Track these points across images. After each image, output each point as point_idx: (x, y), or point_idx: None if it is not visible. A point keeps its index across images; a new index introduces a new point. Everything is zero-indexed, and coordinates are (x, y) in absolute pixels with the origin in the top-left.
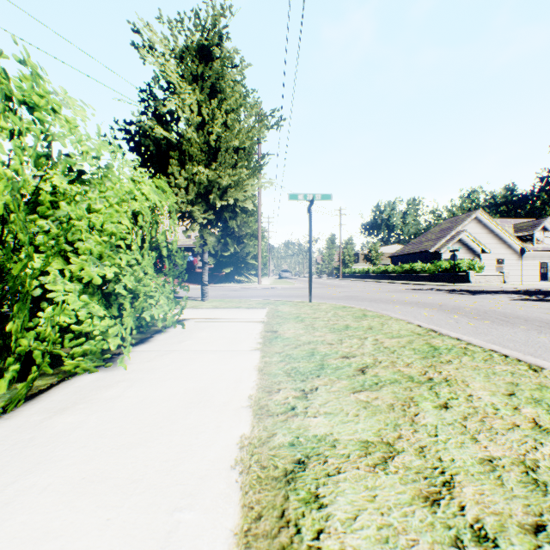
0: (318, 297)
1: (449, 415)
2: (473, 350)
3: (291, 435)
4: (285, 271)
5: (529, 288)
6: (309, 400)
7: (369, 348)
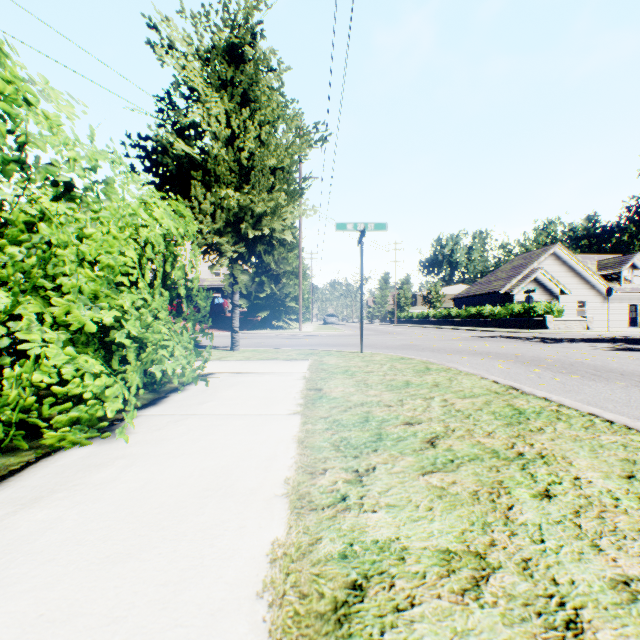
0: (370, 346)
1: (554, 508)
2: (567, 413)
3: (342, 540)
4: (331, 316)
5: (617, 335)
6: (365, 486)
7: (438, 411)
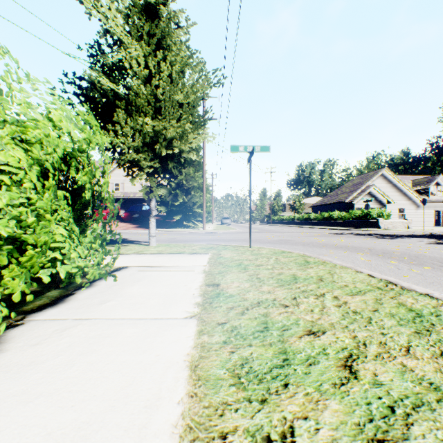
0: (256, 241)
1: None
2: None
3: None
4: (226, 219)
5: (431, 232)
6: None
7: (336, 313)
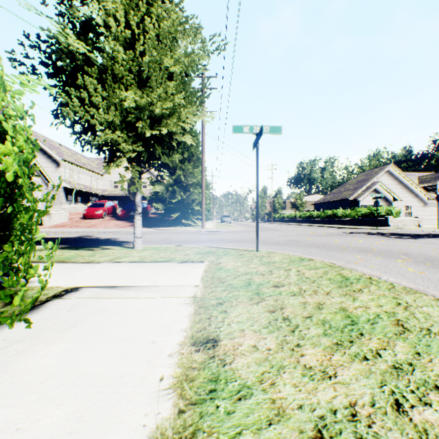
0: (261, 242)
1: None
2: None
3: None
4: (226, 216)
5: None
6: None
7: None
